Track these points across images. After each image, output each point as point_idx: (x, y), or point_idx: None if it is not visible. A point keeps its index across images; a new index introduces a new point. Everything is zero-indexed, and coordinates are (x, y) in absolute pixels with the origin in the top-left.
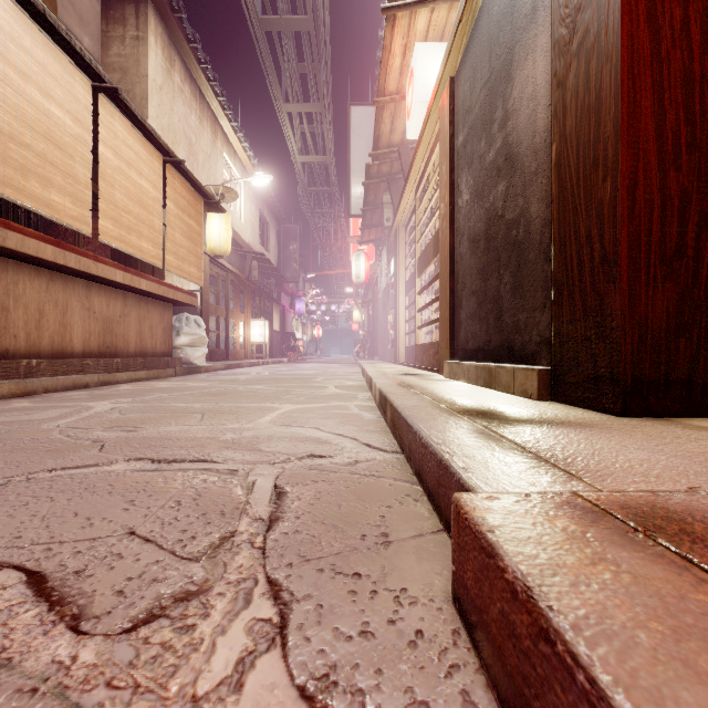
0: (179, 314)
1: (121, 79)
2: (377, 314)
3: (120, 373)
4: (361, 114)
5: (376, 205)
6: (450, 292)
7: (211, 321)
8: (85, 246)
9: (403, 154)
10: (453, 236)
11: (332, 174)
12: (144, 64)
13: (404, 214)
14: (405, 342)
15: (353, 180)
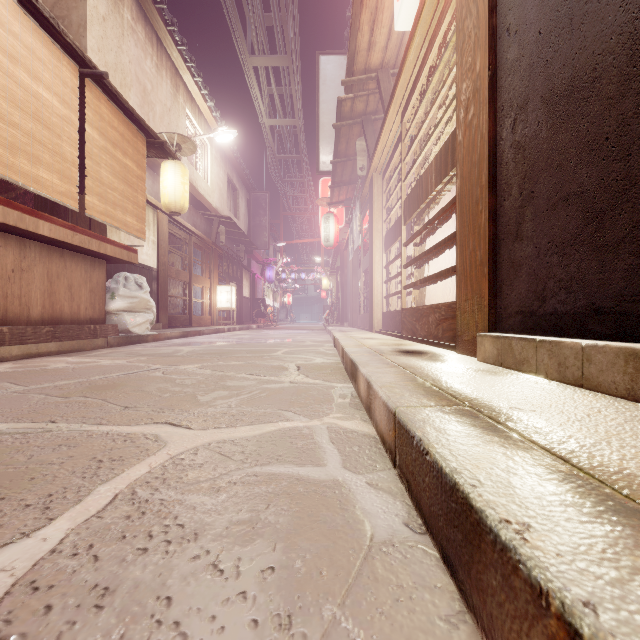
0: (117, 274)
1: (55, 3)
2: (347, 279)
3: (6, 346)
4: (330, 64)
5: (348, 156)
6: (489, 217)
7: (177, 286)
8: (6, 192)
9: (382, 80)
10: (493, 121)
11: (301, 140)
12: None
13: (383, 154)
14: (382, 306)
15: (322, 135)
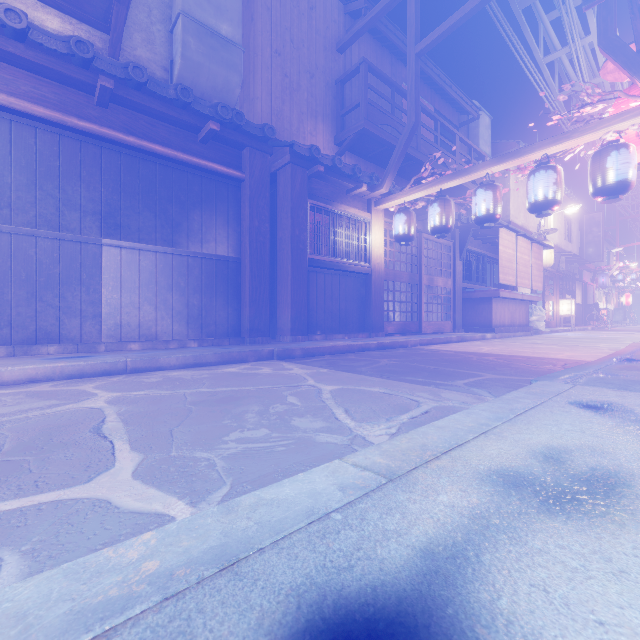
0: (530, 305)
1: None
2: None
3: (516, 333)
4: None
5: None
6: None
7: None
8: None
9: None
10: None
11: None
12: (507, 185)
13: None
14: None
15: None
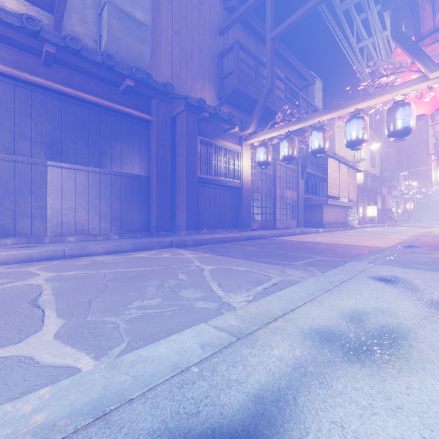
0: (348, 210)
1: None
2: None
3: (339, 228)
4: None
5: None
6: None
7: None
8: None
9: None
10: None
11: None
12: (333, 129)
13: None
14: None
15: (430, 136)
